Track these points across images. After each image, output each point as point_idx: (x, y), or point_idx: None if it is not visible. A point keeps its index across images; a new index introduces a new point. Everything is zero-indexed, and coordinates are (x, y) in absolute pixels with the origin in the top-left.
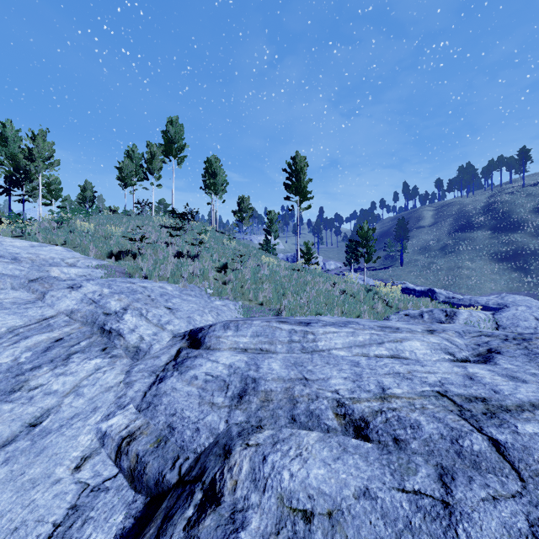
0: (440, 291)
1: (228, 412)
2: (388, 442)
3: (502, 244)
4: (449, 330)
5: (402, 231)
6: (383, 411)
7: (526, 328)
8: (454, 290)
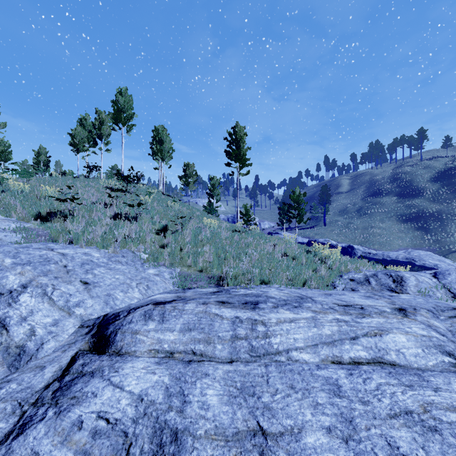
0: (358, 247)
1: None
2: None
3: (406, 208)
4: (419, 308)
5: (325, 196)
6: None
7: None
8: (369, 246)
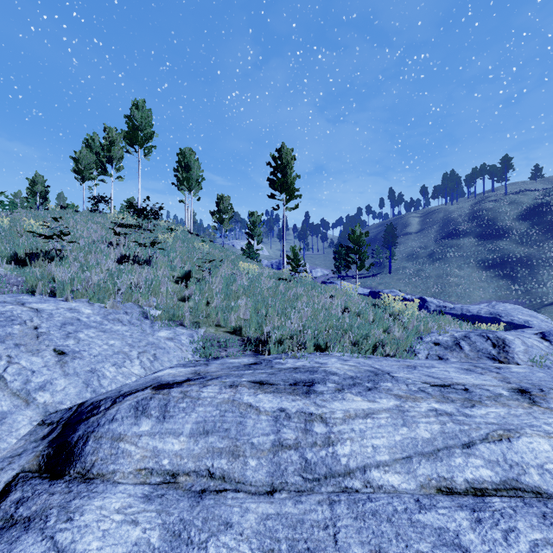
0: (431, 300)
1: None
2: None
3: (488, 251)
4: (547, 388)
5: (390, 237)
6: None
7: None
8: (444, 298)
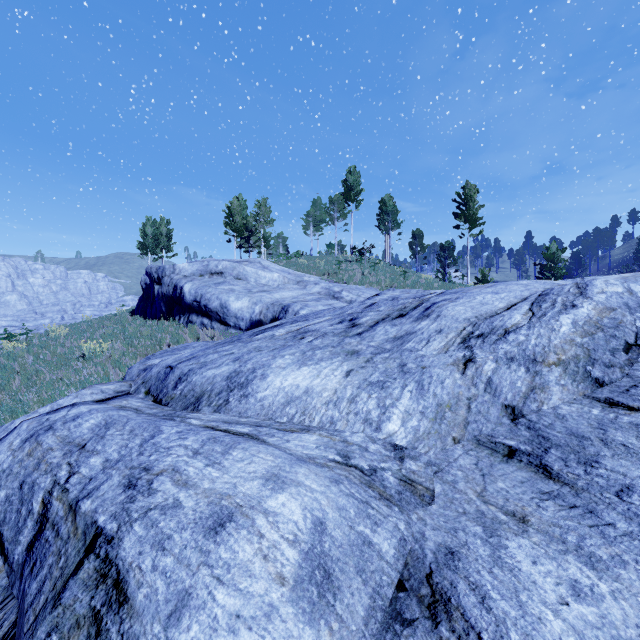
0: None
1: None
2: None
3: None
4: None
5: None
6: None
7: None
8: None
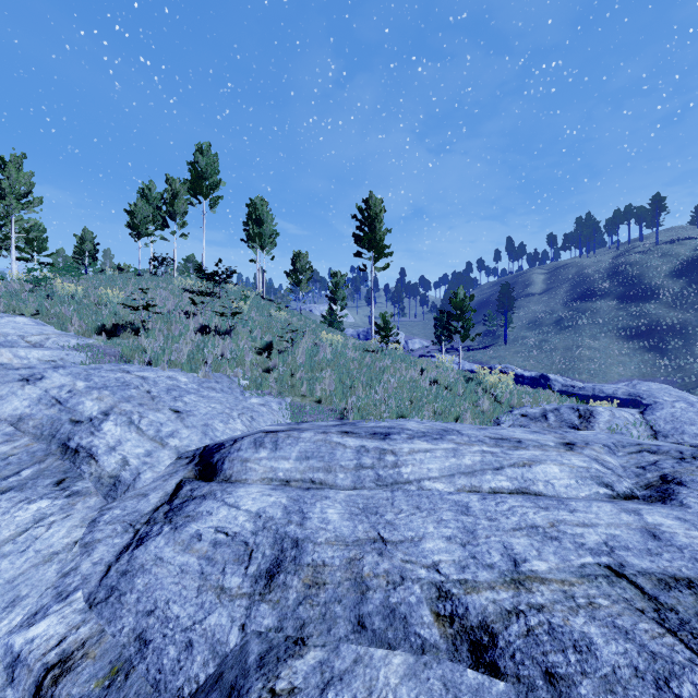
0: (555, 378)
1: (247, 607)
2: (535, 680)
3: (632, 317)
4: (594, 443)
5: (506, 299)
6: (521, 611)
7: (696, 435)
8: (572, 376)
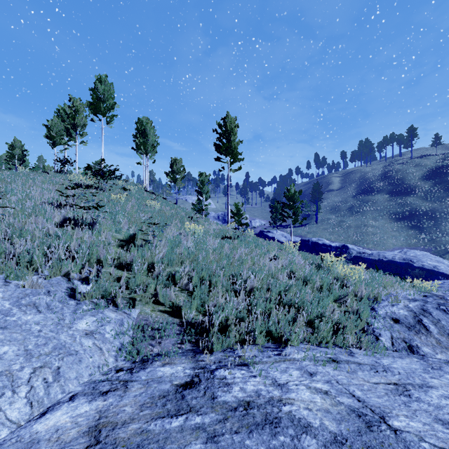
0: (352, 247)
1: None
2: None
3: (399, 206)
4: None
5: (317, 193)
6: None
7: None
8: (362, 245)
